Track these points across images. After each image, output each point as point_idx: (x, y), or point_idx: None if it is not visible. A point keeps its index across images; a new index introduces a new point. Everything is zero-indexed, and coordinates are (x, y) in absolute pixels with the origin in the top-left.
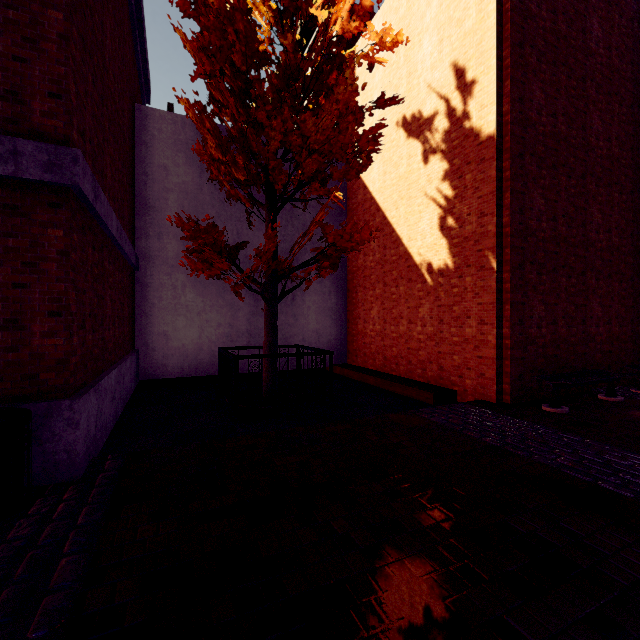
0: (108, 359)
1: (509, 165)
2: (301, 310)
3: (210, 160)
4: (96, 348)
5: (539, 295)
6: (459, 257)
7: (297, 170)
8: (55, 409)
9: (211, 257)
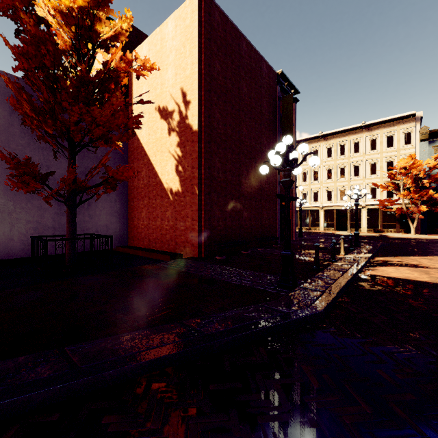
0: None
1: (204, 146)
2: (95, 212)
3: (25, 115)
4: None
5: (218, 207)
6: (184, 187)
7: (89, 133)
8: None
9: (29, 180)
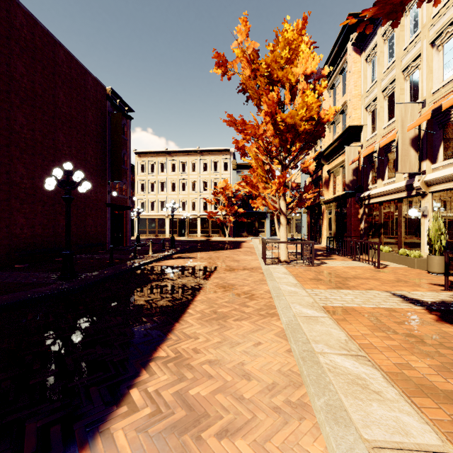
0: None
1: None
2: None
3: None
4: None
5: (22, 214)
6: None
7: None
8: None
9: None
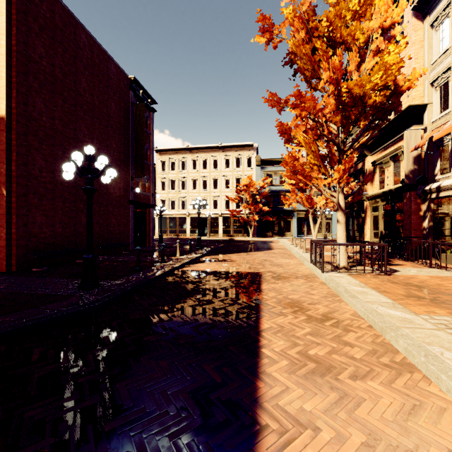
0: None
1: (15, 138)
2: None
3: None
4: None
5: (41, 211)
6: None
7: None
8: None
9: None
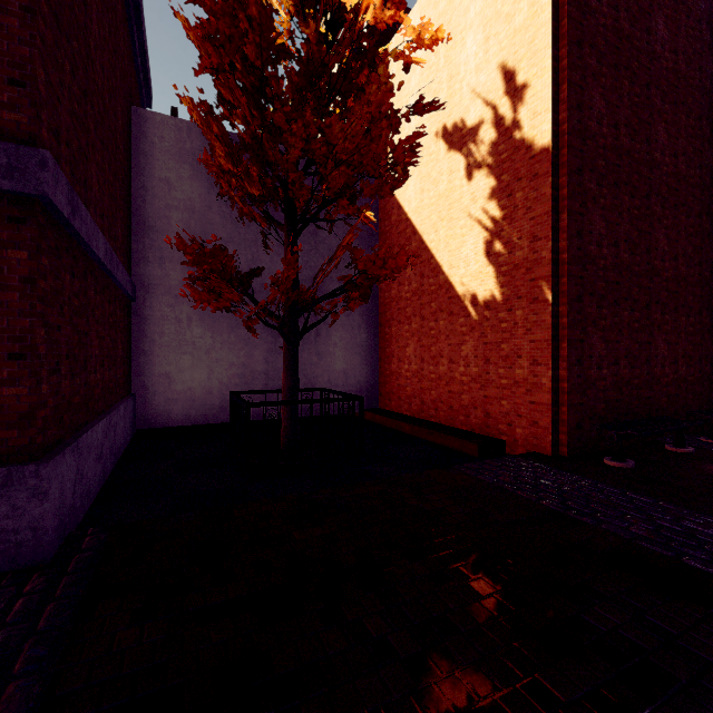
0: (94, 408)
1: (566, 182)
2: (326, 347)
3: (219, 172)
4: (76, 396)
5: (599, 331)
6: (508, 287)
7: (321, 184)
8: (16, 476)
9: (219, 286)
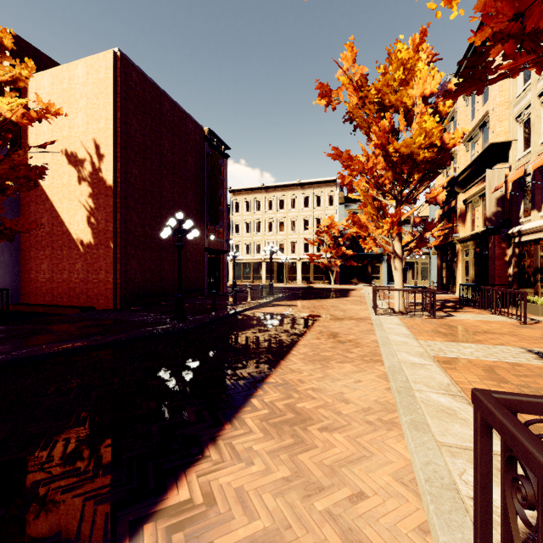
0: None
1: (119, 201)
2: None
3: None
4: None
5: (136, 260)
6: (97, 239)
7: None
8: None
9: None
